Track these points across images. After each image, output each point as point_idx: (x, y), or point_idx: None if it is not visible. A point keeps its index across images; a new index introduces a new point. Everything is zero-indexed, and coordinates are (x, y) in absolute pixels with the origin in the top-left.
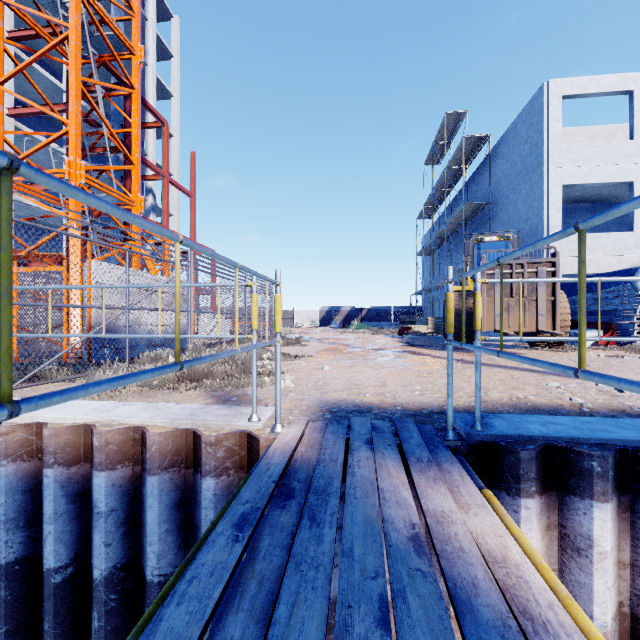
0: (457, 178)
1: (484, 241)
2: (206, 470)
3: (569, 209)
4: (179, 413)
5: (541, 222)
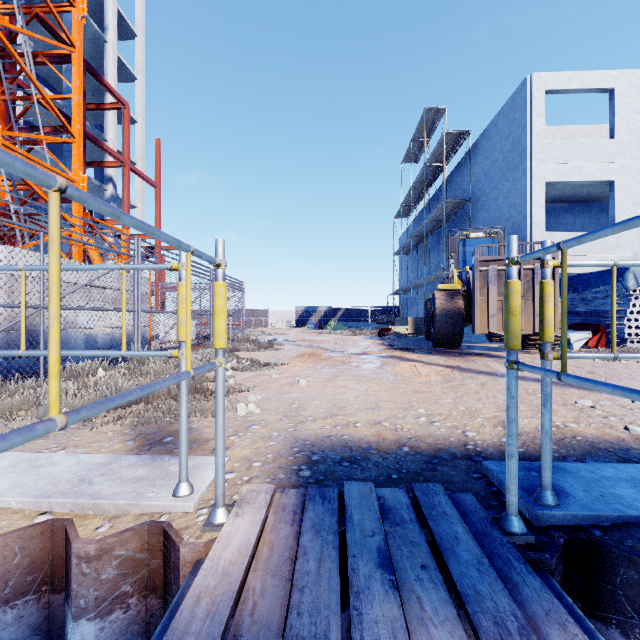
0: (436, 176)
1: (470, 237)
2: (79, 607)
3: (548, 209)
4: (62, 478)
5: (524, 220)
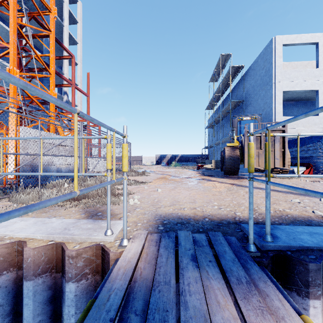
0: (226, 88)
1: (243, 119)
2: (69, 277)
3: (284, 104)
4: (57, 227)
5: (271, 110)
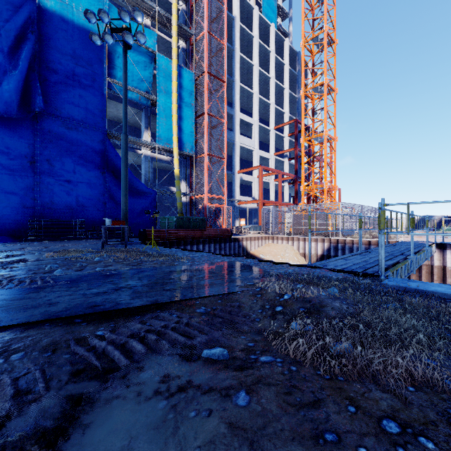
0: None
1: None
2: None
3: None
4: None
5: None
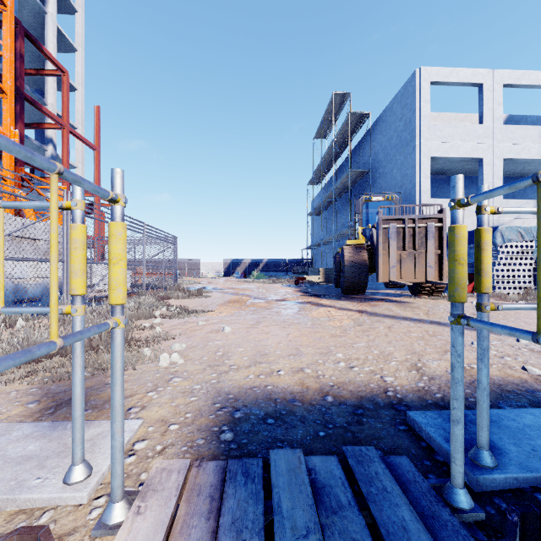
0: (342, 150)
1: (372, 200)
2: None
3: (431, 179)
4: None
5: (414, 187)
